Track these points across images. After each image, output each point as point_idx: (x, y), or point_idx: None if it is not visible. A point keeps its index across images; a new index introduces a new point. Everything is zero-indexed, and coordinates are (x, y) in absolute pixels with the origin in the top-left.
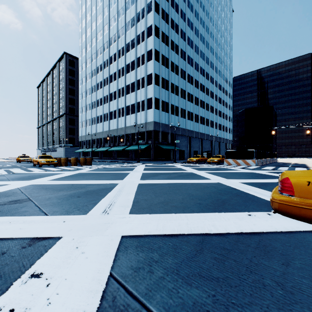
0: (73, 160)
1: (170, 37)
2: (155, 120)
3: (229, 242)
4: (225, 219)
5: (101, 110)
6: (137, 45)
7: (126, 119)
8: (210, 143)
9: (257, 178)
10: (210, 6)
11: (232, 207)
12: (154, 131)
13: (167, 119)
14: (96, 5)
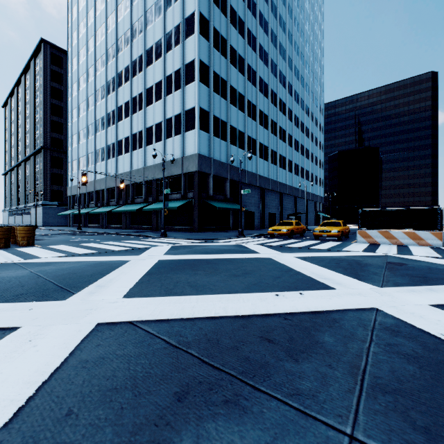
0: None
1: (230, 1)
2: (200, 151)
3: None
4: None
5: (103, 138)
6: (167, 9)
7: (145, 152)
8: (293, 200)
9: None
10: None
11: None
12: (199, 173)
13: (224, 153)
14: None
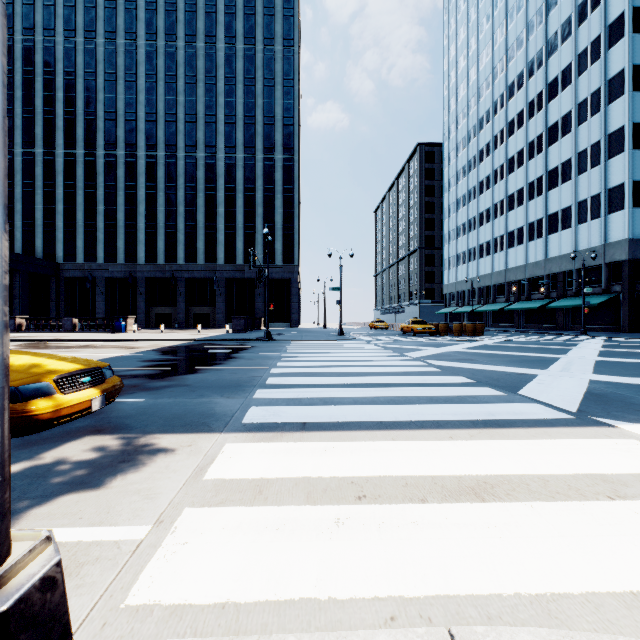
0: (457, 327)
1: None
2: (633, 234)
3: None
4: None
5: (488, 231)
6: (579, 75)
7: (547, 242)
8: None
9: None
10: None
11: None
12: (631, 261)
13: None
14: (477, 34)
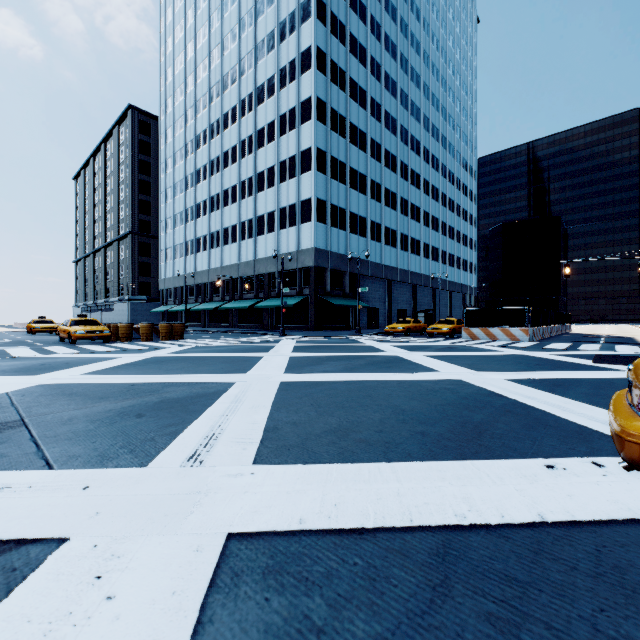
0: (145, 329)
1: (350, 73)
2: (317, 245)
3: (518, 555)
4: (494, 480)
5: (206, 225)
6: (281, 89)
7: (256, 243)
8: (431, 293)
9: (540, 369)
10: (432, 9)
11: (501, 443)
12: (316, 268)
13: (342, 244)
14: (195, 7)
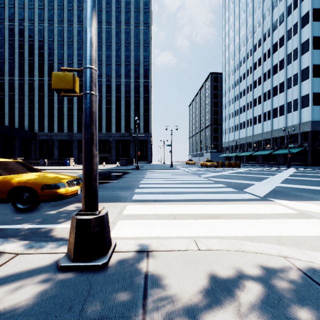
0: (227, 163)
1: None
2: (313, 118)
3: None
4: None
5: (244, 116)
6: (287, 41)
7: (272, 122)
8: None
9: None
10: None
11: None
12: (312, 131)
13: None
14: (238, 19)
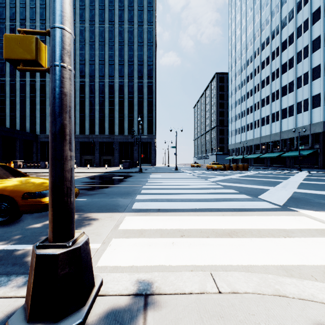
0: (234, 166)
1: None
2: (324, 119)
3: None
4: None
5: (251, 117)
6: (297, 38)
7: (281, 123)
8: None
9: None
10: None
11: None
12: (324, 133)
13: None
14: (245, 17)
